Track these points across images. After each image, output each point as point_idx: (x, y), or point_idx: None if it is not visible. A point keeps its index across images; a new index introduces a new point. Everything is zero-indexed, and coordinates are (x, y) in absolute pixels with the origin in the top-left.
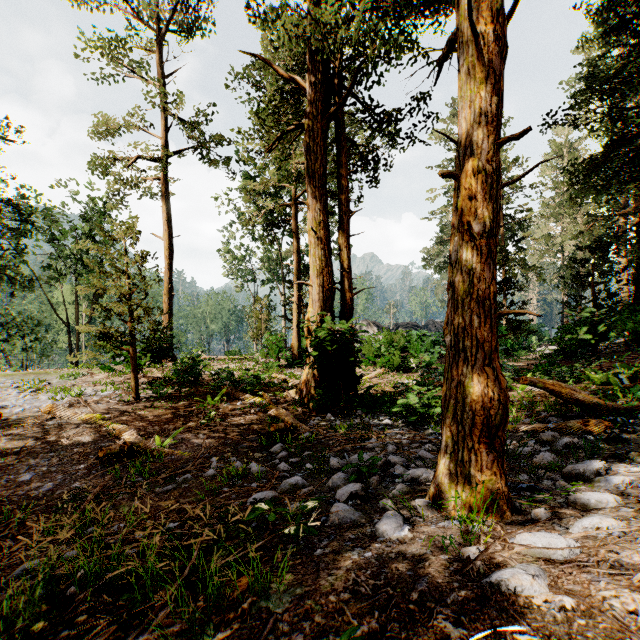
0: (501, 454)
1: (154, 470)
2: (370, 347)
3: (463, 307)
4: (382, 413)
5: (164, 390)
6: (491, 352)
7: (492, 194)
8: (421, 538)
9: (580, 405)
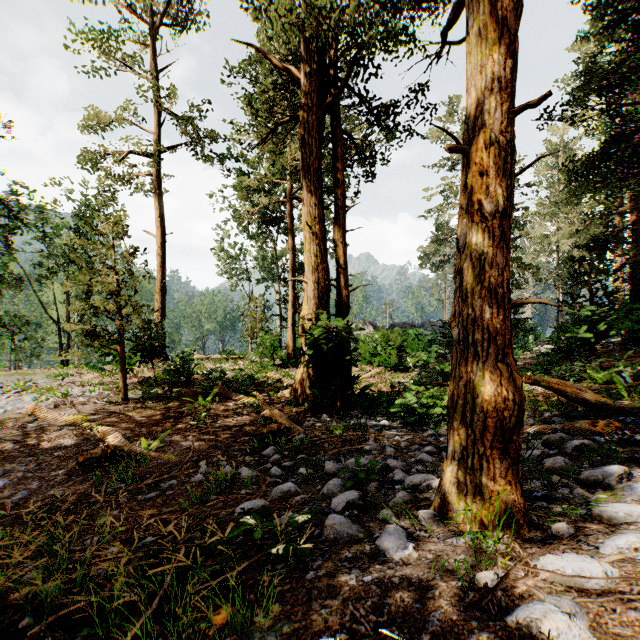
0: (516, 461)
1: (138, 475)
2: (366, 346)
3: (473, 296)
4: (379, 413)
5: (154, 390)
6: (505, 346)
7: (506, 169)
8: (428, 558)
9: (586, 405)
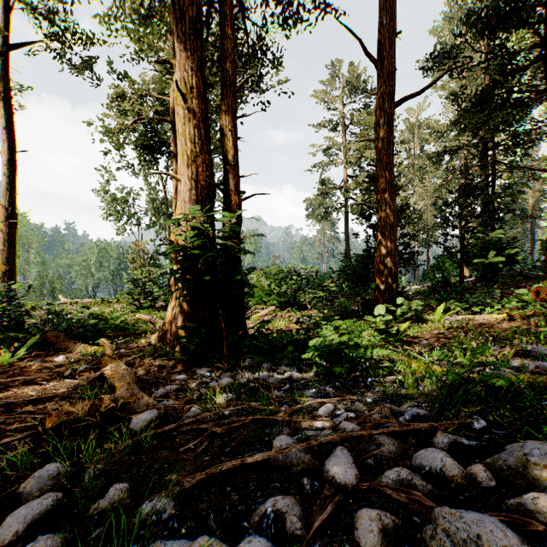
0: None
1: None
2: (260, 284)
3: None
4: (282, 360)
5: None
6: None
7: None
8: None
9: None
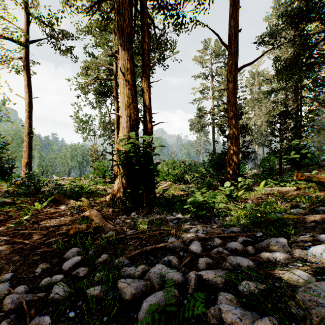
0: None
1: None
2: (163, 169)
3: None
4: (174, 210)
5: (5, 199)
6: None
7: None
8: None
9: None
